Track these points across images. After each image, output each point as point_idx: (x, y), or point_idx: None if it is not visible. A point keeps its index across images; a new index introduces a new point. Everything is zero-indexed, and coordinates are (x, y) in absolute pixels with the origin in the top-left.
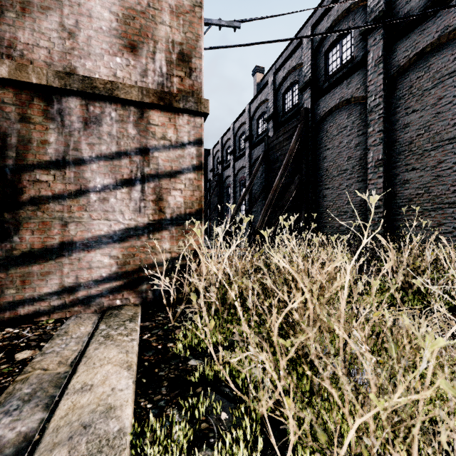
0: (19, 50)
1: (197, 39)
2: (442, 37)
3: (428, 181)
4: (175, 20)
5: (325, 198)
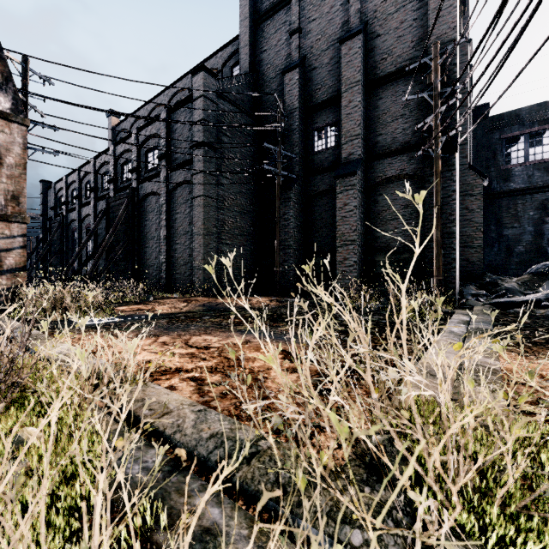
0: None
1: (23, 189)
2: (184, 181)
3: (182, 250)
4: (10, 181)
5: (146, 254)
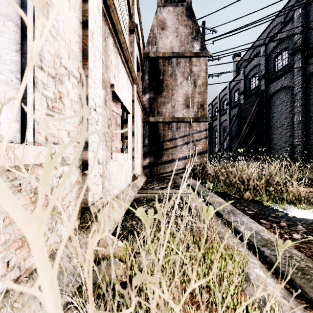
0: (163, 114)
1: (205, 99)
2: None
3: None
4: (199, 95)
5: (273, 139)
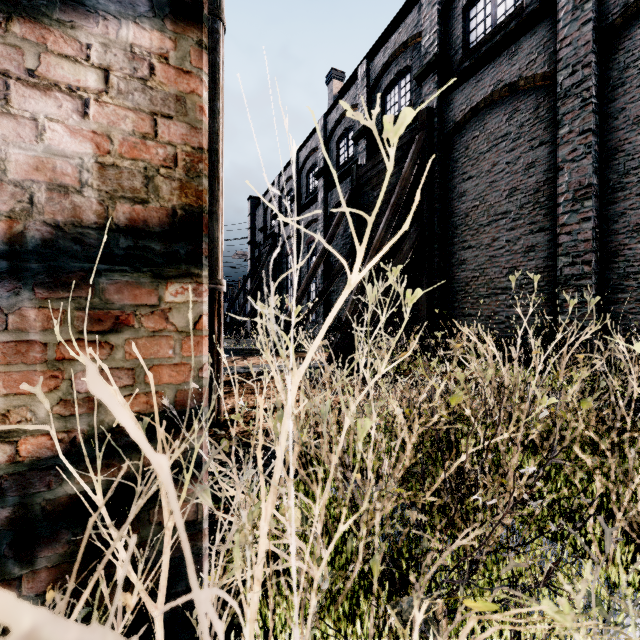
0: None
1: None
2: None
3: None
4: None
5: (465, 265)
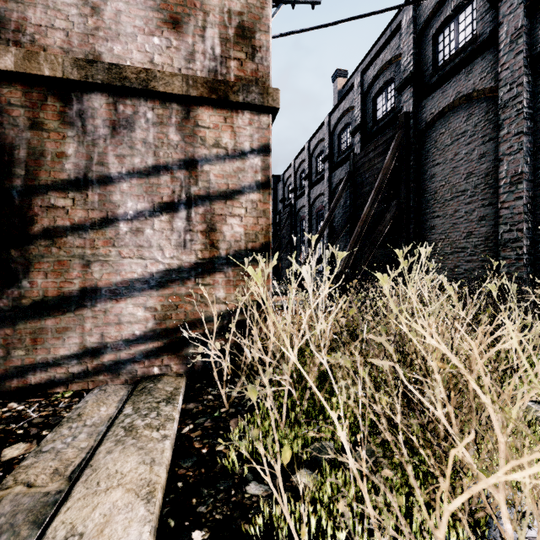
0: (29, 35)
1: (262, 6)
2: None
3: None
4: None
5: (434, 230)
